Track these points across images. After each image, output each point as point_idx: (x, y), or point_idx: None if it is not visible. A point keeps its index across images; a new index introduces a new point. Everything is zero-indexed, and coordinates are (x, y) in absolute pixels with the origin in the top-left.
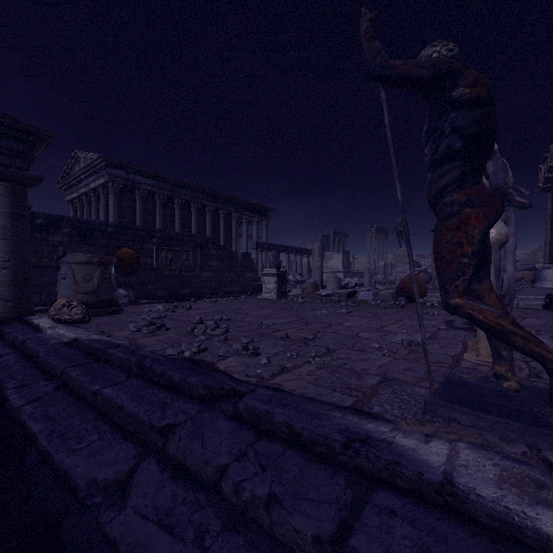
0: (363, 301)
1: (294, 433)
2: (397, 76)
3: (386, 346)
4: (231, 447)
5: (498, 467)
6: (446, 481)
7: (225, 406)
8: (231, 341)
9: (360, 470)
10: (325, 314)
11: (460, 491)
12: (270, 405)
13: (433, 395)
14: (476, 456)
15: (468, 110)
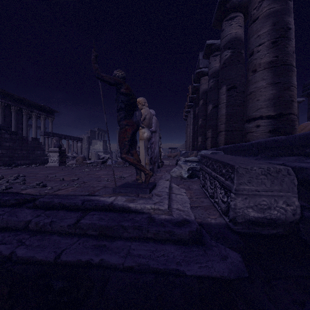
0: (109, 165)
1: (63, 205)
2: (103, 79)
3: (110, 179)
4: (32, 215)
5: (126, 198)
6: (111, 203)
7: (28, 204)
8: (28, 184)
9: (87, 209)
10: (87, 170)
11: (113, 204)
12: (52, 199)
13: (116, 186)
14: (122, 198)
15: (125, 96)
